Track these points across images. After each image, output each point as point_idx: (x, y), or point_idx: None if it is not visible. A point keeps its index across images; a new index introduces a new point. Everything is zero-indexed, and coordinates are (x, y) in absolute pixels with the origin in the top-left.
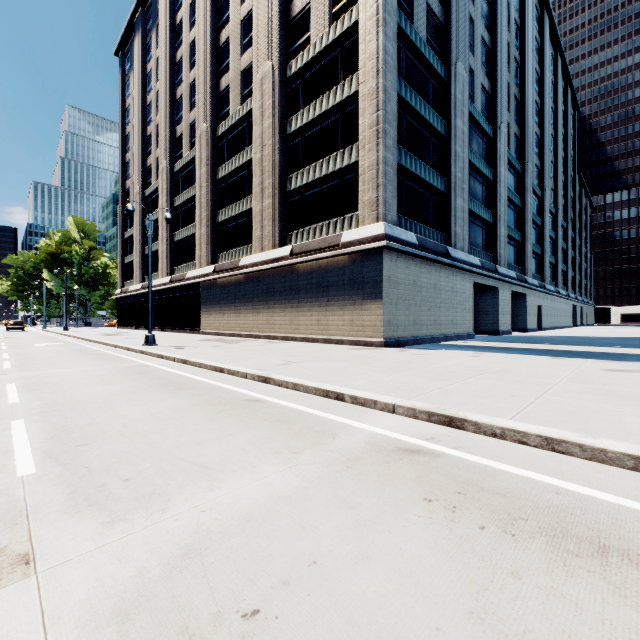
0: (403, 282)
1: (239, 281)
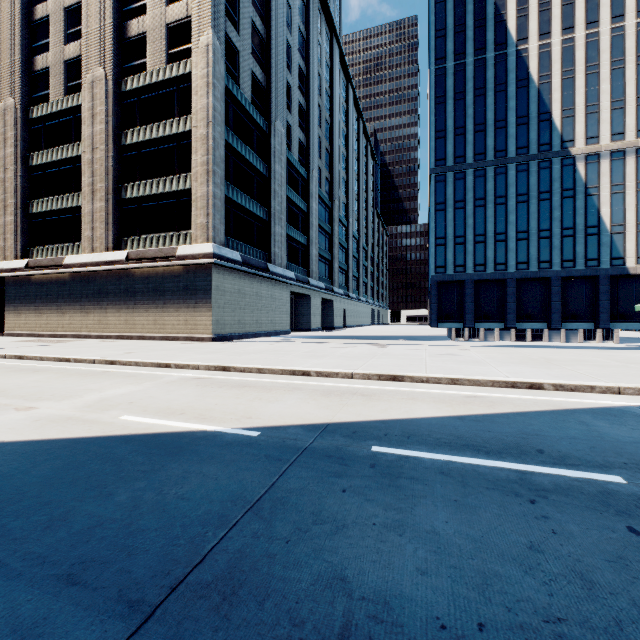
0: (230, 290)
1: (63, 280)
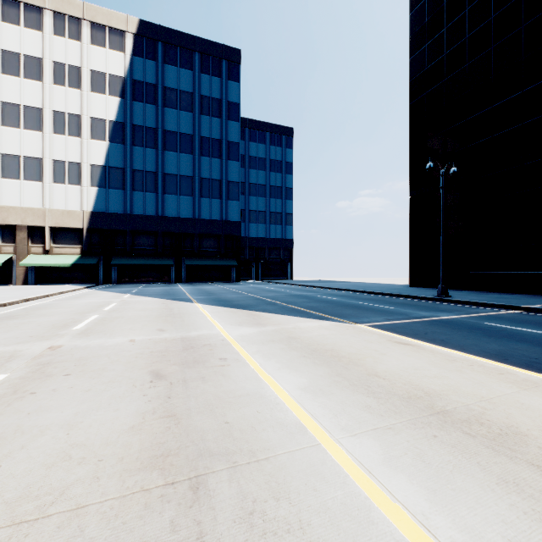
0: None
1: None
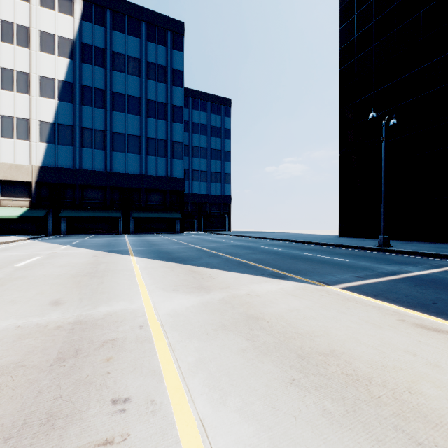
0: None
1: None
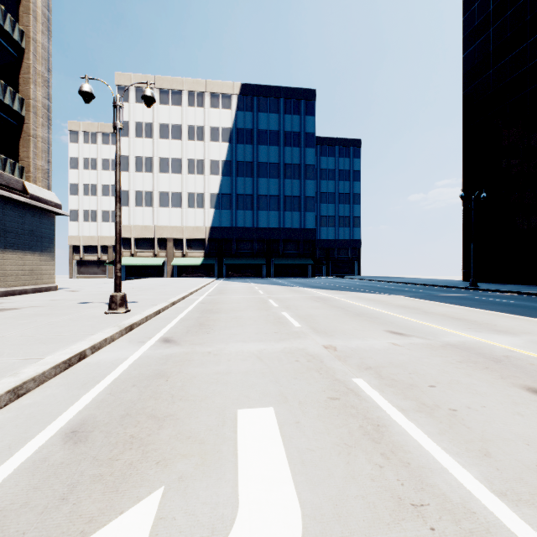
0: None
1: None
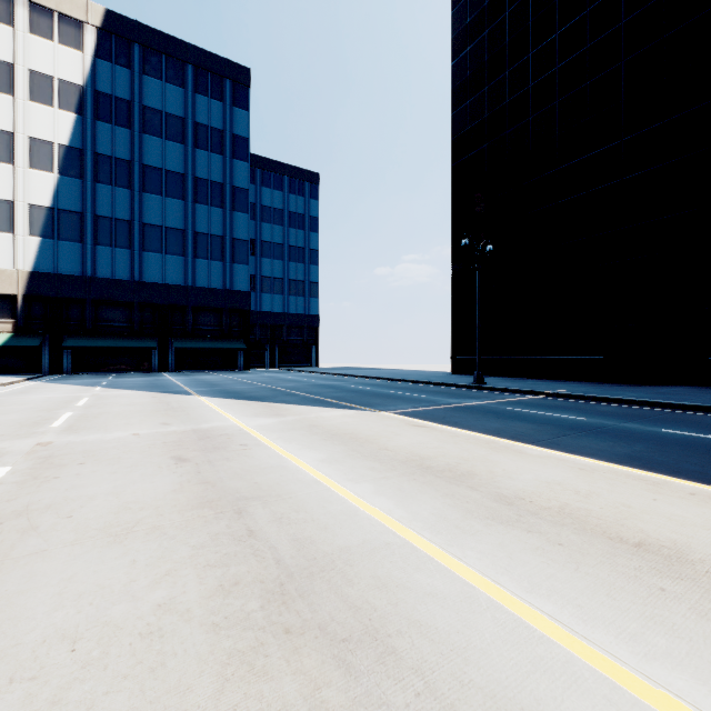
0: None
1: None
